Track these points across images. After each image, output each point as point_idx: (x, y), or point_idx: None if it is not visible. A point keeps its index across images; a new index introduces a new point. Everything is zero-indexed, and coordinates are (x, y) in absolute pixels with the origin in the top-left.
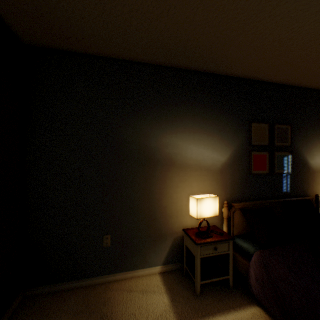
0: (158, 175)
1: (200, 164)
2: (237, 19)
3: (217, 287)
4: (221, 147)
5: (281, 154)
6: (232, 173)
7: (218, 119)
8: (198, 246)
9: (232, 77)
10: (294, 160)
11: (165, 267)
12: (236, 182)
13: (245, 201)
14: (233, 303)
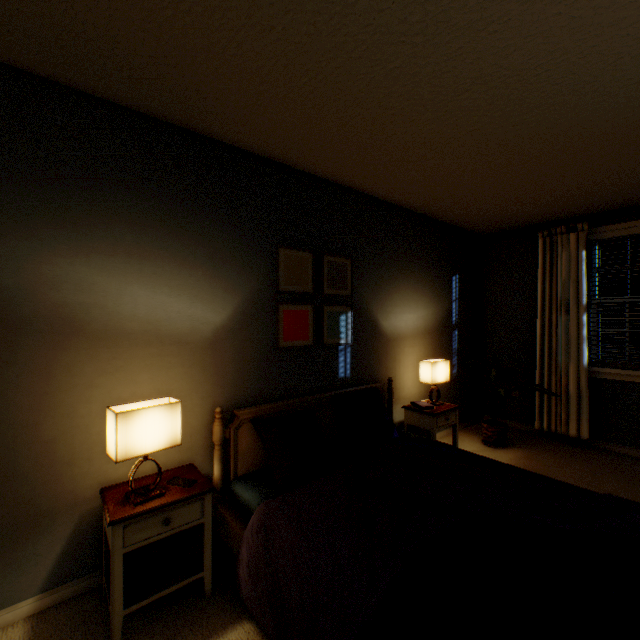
0: (28, 361)
1: (159, 331)
2: (183, 5)
3: (177, 606)
4: (213, 293)
5: (336, 310)
6: (240, 348)
7: (206, 233)
8: (119, 528)
9: (239, 149)
10: (358, 320)
11: (51, 596)
12: (248, 365)
13: (267, 402)
14: (198, 635)
